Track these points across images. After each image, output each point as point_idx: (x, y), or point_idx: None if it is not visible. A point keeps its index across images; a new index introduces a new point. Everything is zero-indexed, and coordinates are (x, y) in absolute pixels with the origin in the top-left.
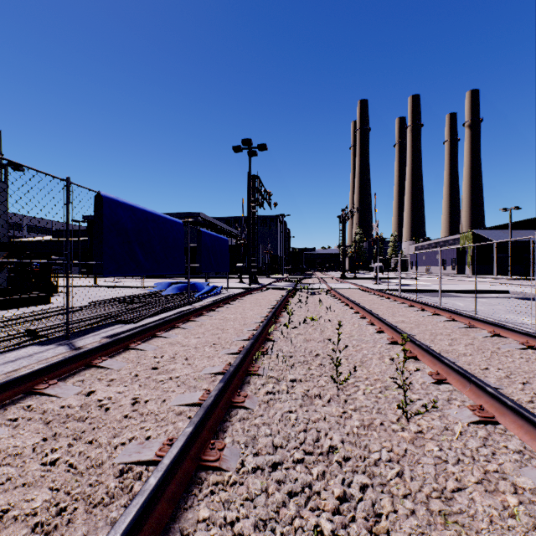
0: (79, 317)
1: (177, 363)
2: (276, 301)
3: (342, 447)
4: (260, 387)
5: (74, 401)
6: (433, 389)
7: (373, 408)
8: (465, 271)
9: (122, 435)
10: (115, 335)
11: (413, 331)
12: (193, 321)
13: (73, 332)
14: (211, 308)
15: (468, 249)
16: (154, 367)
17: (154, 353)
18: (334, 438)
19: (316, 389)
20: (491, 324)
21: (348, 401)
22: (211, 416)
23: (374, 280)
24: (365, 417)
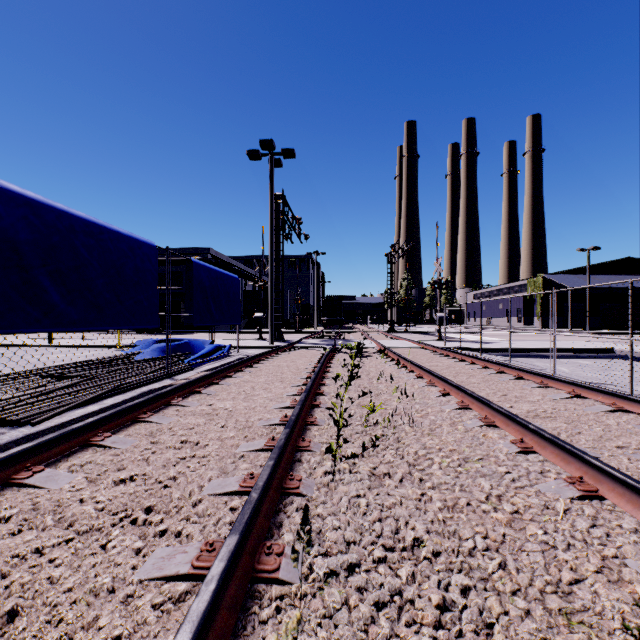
0: None
1: None
2: (308, 369)
3: None
4: None
5: None
6: None
7: None
8: (533, 324)
9: None
10: None
11: (580, 442)
12: (143, 422)
13: None
14: (194, 388)
15: (537, 297)
16: None
17: None
18: None
19: None
20: None
21: None
22: None
23: (431, 334)
24: None
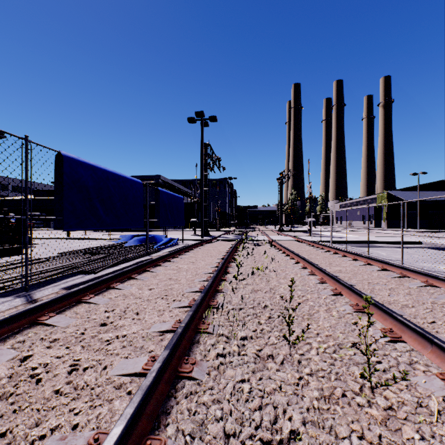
0: (42, 269)
1: (126, 318)
2: (225, 251)
3: (304, 433)
4: (210, 349)
5: (3, 370)
6: (390, 348)
7: (331, 372)
8: (381, 225)
9: (44, 422)
10: (74, 286)
11: (352, 281)
12: (148, 271)
13: (32, 283)
14: (166, 259)
15: (384, 206)
16: (102, 323)
17: (106, 306)
18: (294, 418)
19: (269, 349)
20: (423, 274)
21: (303, 363)
22: (152, 397)
23: (307, 232)
24: (324, 385)
